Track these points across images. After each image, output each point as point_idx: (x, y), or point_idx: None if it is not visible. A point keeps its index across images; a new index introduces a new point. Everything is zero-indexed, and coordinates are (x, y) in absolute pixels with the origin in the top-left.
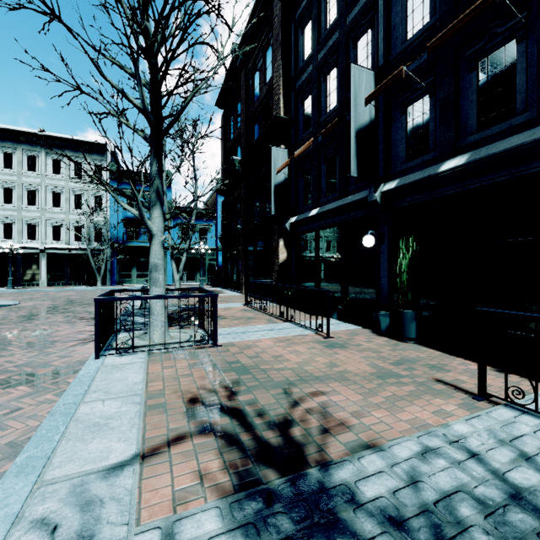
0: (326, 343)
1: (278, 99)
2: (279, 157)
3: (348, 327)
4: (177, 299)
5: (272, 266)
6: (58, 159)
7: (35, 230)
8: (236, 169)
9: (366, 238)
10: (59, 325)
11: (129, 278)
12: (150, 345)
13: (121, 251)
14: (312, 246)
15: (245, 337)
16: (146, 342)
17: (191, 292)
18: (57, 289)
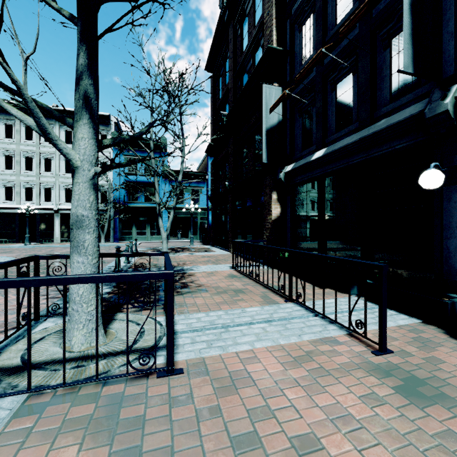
0: (391, 375)
1: (270, 32)
2: (272, 96)
3: (395, 320)
4: (163, 258)
5: (263, 223)
6: (70, 130)
7: (51, 193)
8: (224, 124)
9: (429, 174)
10: (8, 293)
11: (129, 235)
12: (57, 361)
13: (123, 211)
14: (314, 199)
15: (228, 340)
16: (60, 348)
17: (180, 250)
18: (66, 245)
